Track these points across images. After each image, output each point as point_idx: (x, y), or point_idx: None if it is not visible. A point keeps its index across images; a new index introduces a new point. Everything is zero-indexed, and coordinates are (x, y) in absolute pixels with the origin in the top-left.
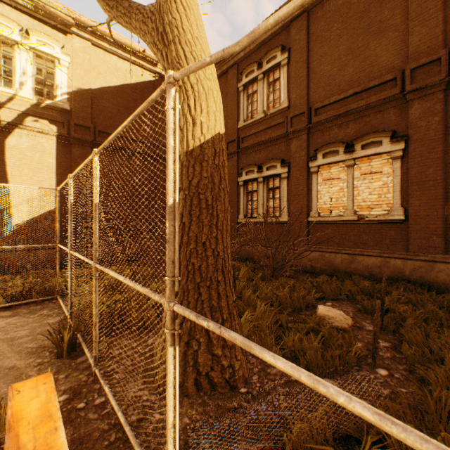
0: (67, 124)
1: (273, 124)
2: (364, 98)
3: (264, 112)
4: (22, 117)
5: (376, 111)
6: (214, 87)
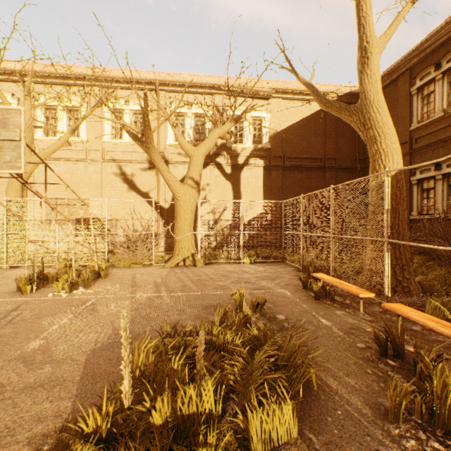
0: (268, 157)
1: None
2: None
3: (443, 110)
4: (247, 159)
5: None
6: (395, 147)
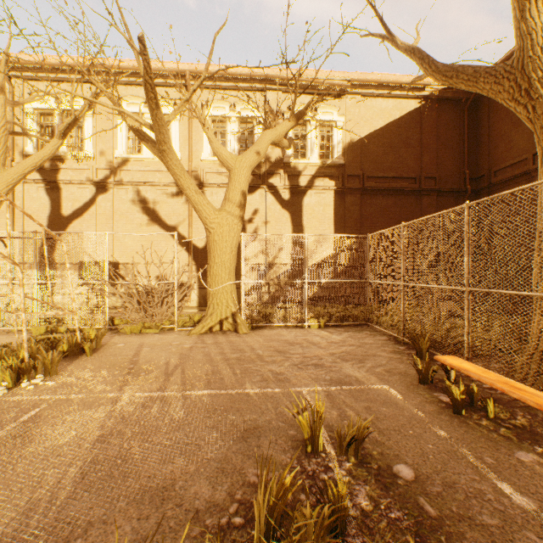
0: (341, 177)
1: None
2: None
3: None
4: (312, 179)
5: None
6: None
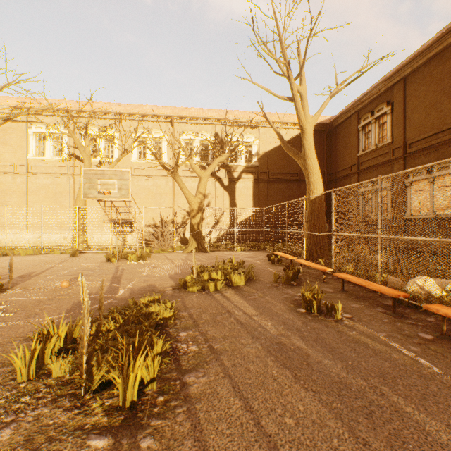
0: (257, 173)
1: (381, 154)
2: (440, 137)
3: (376, 145)
4: (240, 174)
5: (447, 146)
6: (318, 181)
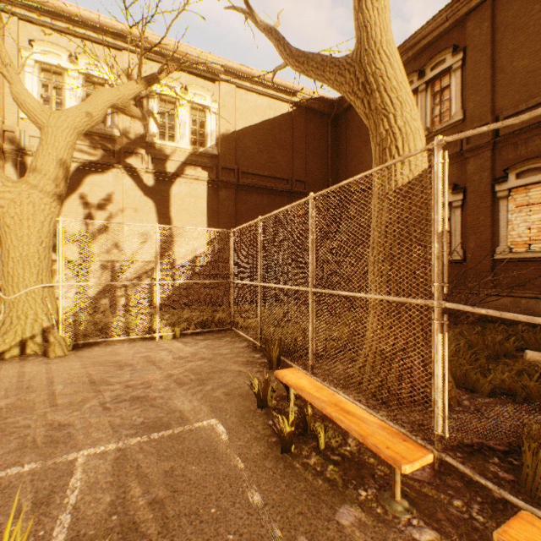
0: (215, 168)
1: None
2: None
3: (427, 129)
4: (182, 166)
5: None
6: (419, 126)
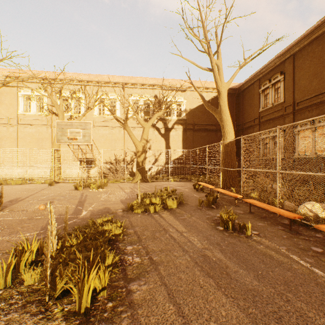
0: (185, 124)
1: (276, 110)
2: (320, 97)
3: (272, 103)
4: (173, 125)
5: None
6: (231, 130)
